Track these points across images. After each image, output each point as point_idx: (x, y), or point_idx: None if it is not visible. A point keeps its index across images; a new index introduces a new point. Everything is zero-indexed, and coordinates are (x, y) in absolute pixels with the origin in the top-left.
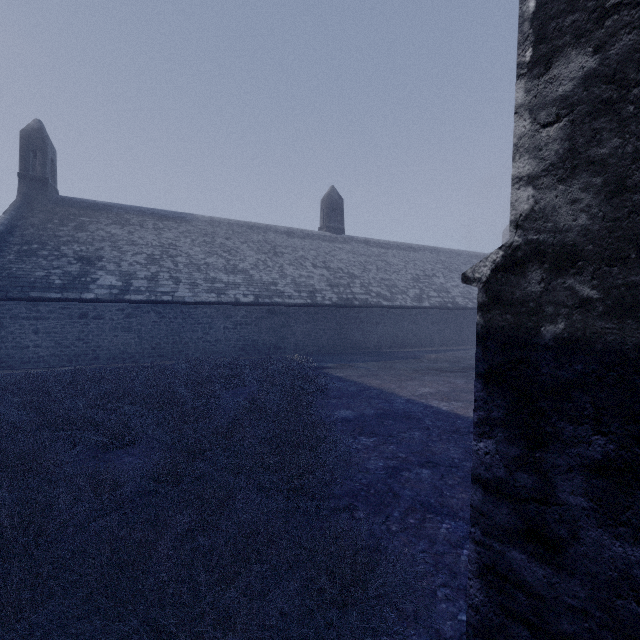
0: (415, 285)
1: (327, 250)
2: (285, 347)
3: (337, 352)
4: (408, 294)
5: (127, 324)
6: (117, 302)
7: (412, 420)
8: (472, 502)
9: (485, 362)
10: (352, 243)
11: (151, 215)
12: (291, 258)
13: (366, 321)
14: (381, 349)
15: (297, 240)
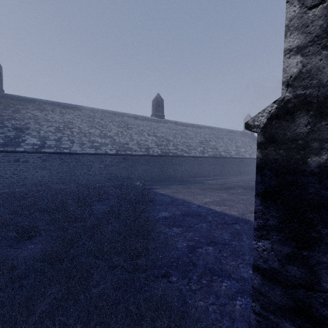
0: (201, 145)
1: (155, 127)
2: (133, 178)
3: (160, 180)
4: (197, 150)
5: (43, 165)
6: (37, 153)
7: (201, 217)
8: (253, 284)
9: (263, 185)
10: (168, 123)
11: (58, 105)
12: (136, 130)
13: (176, 164)
14: (183, 178)
15: (139, 121)
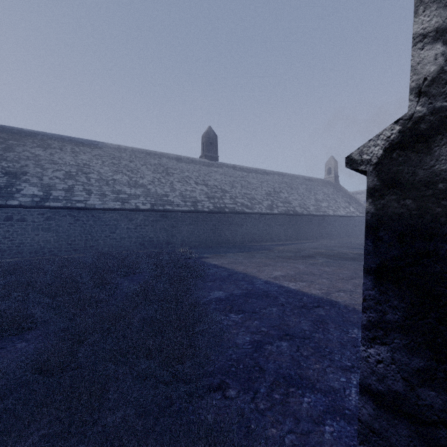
0: (268, 198)
1: (206, 172)
2: (174, 242)
3: (213, 246)
4: (263, 204)
5: (47, 225)
6: (38, 208)
7: (270, 298)
8: (360, 416)
9: (377, 256)
10: (224, 168)
11: (69, 141)
12: (179, 177)
13: (234, 223)
14: (244, 243)
15: (184, 164)
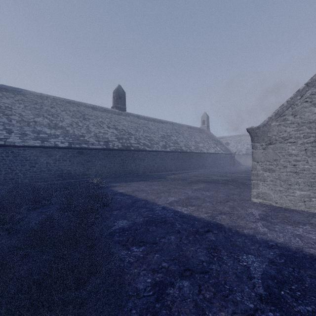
0: (163, 140)
1: (116, 119)
2: (89, 174)
3: (121, 176)
4: (159, 144)
5: None
6: None
7: (168, 225)
8: None
9: None
10: (130, 116)
11: None
12: (94, 122)
13: (138, 158)
14: (146, 173)
15: (98, 112)
